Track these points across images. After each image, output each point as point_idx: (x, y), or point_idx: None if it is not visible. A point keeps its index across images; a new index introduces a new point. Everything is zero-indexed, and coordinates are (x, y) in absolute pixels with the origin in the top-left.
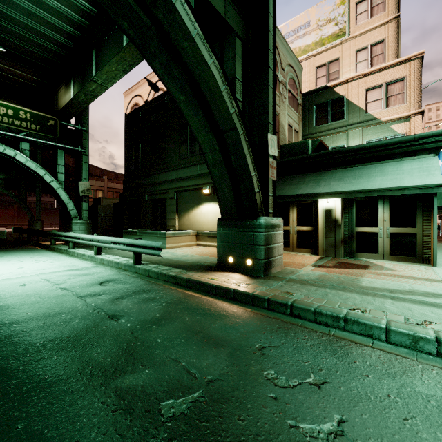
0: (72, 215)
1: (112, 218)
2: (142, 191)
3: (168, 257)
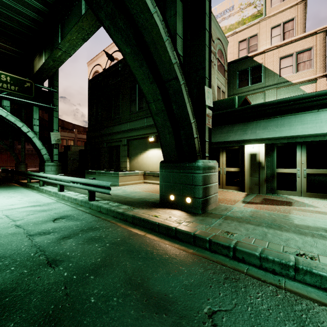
0: (45, 159)
1: (79, 161)
2: (101, 140)
3: (119, 194)
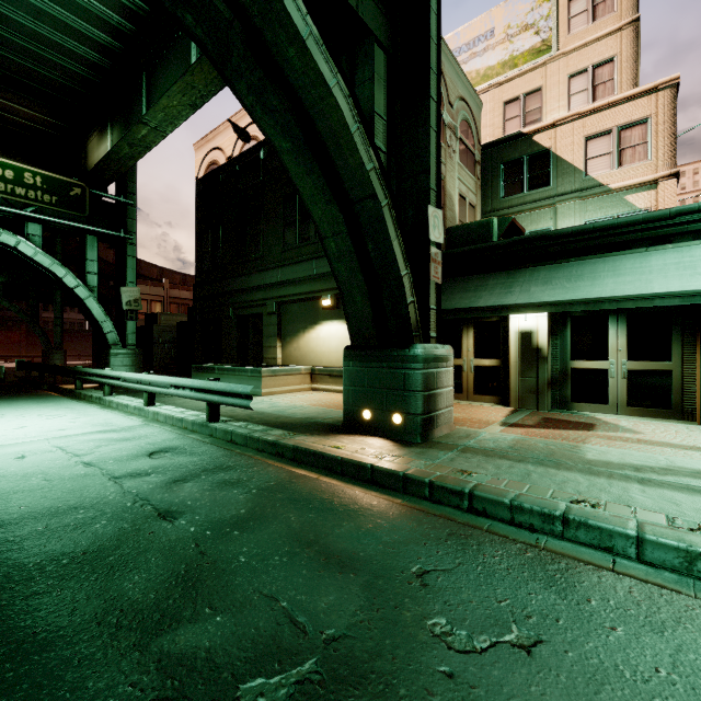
0: (110, 342)
1: (176, 346)
2: (224, 303)
3: (265, 410)
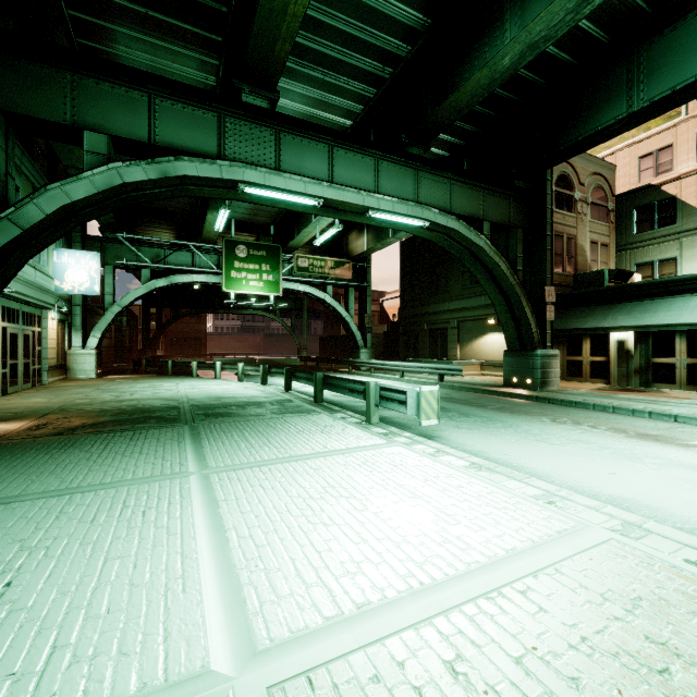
0: (359, 345)
1: (384, 347)
2: (420, 320)
3: (461, 381)
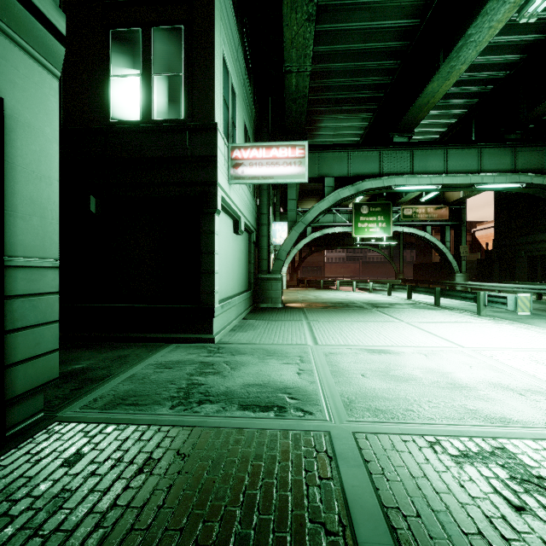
0: (454, 270)
1: (477, 272)
2: (517, 249)
3: None
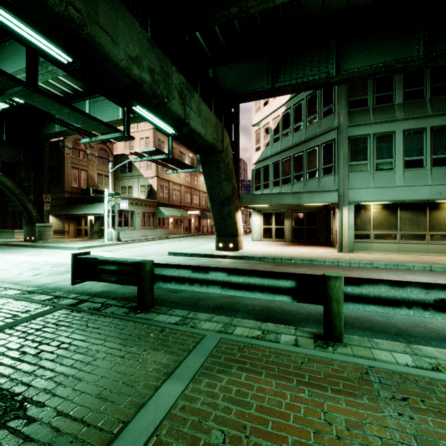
0: None
1: None
2: (6, 205)
3: (8, 241)
